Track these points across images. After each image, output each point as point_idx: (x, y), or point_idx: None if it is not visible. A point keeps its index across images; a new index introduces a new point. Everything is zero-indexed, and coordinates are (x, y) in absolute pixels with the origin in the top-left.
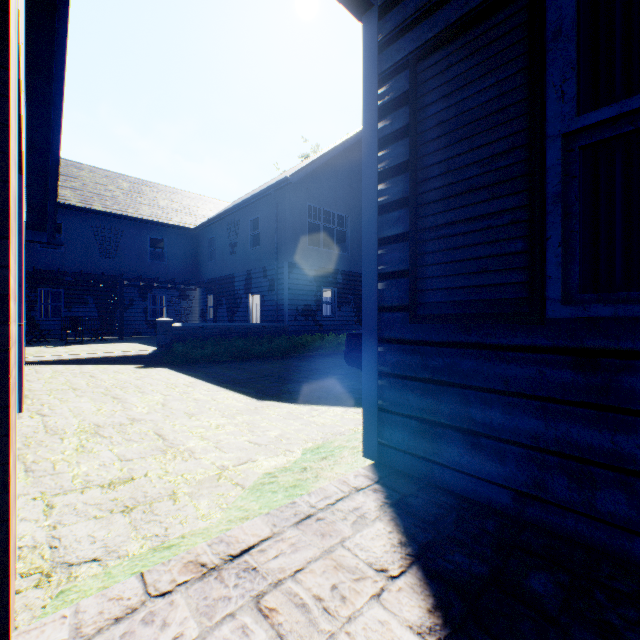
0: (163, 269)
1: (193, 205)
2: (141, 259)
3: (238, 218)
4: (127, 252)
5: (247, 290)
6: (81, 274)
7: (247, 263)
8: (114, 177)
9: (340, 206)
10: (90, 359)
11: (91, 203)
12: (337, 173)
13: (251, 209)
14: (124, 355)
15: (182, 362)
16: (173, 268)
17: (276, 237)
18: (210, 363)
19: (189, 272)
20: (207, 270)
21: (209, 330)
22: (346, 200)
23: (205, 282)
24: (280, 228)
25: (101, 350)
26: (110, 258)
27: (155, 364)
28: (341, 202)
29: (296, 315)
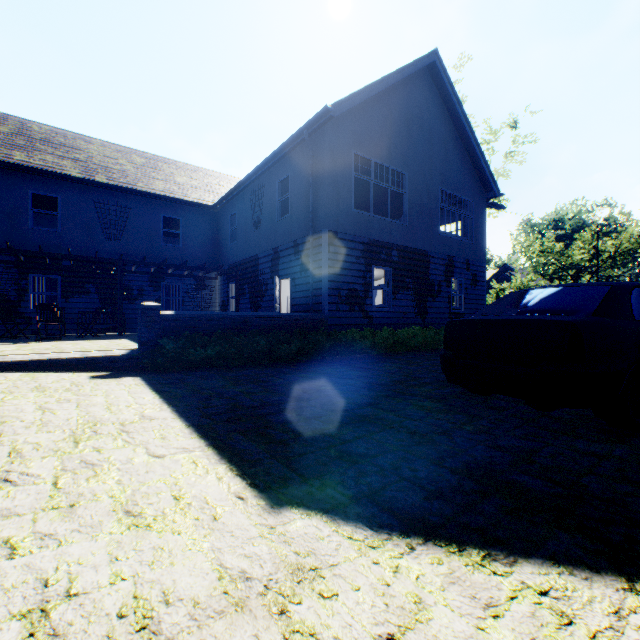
0: (178, 254)
1: (215, 183)
2: (152, 241)
3: (263, 183)
4: (135, 233)
5: (273, 273)
6: (70, 254)
7: (273, 238)
8: (127, 152)
9: (395, 159)
10: (25, 363)
11: (93, 175)
12: (391, 114)
13: (278, 168)
14: (82, 357)
15: (173, 368)
16: (190, 253)
17: (311, 197)
18: (214, 369)
19: (208, 258)
20: (228, 254)
21: (215, 321)
22: (403, 151)
23: (226, 268)
24: (316, 184)
25: (57, 349)
26: (115, 240)
27: (132, 370)
28: (397, 153)
29: (338, 303)
